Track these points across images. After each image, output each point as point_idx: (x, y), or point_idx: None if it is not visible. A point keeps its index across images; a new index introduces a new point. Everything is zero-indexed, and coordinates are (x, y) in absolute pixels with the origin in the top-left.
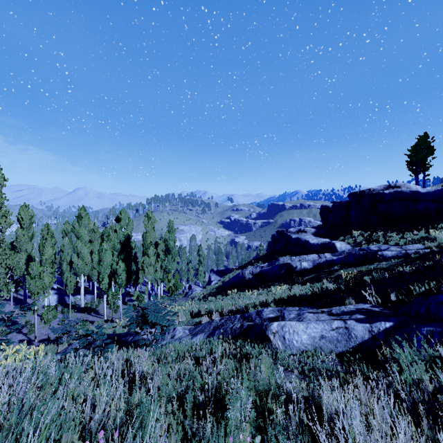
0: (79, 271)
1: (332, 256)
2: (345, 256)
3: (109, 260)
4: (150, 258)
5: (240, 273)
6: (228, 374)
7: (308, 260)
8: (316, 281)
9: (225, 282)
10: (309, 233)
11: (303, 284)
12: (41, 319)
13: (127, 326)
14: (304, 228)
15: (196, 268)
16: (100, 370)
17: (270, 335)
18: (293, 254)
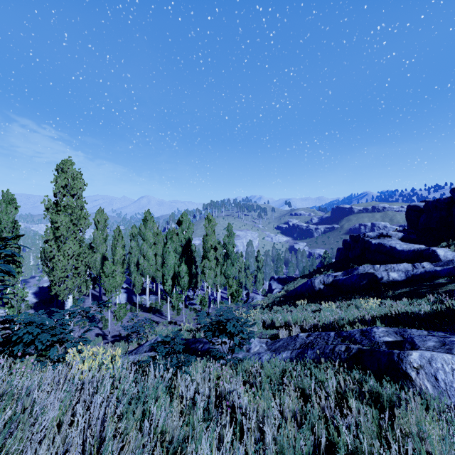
0: (145, 272)
1: (433, 266)
2: (454, 266)
3: (172, 262)
4: (210, 262)
5: (308, 282)
6: (372, 431)
7: (398, 270)
8: (417, 296)
9: (289, 291)
10: (394, 238)
11: (397, 299)
12: (114, 316)
13: (191, 330)
14: (387, 232)
15: (255, 274)
16: (186, 394)
17: (411, 371)
18: (374, 262)
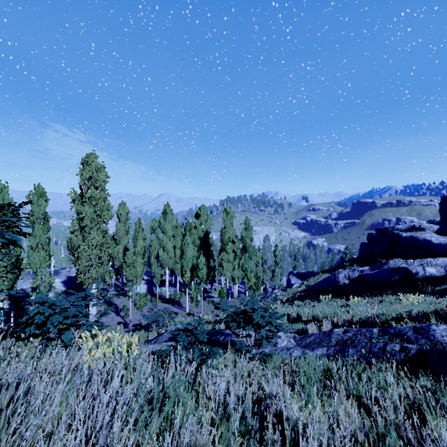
0: (164, 264)
1: None
2: None
3: (191, 254)
4: (228, 254)
5: (331, 277)
6: None
7: (436, 265)
8: None
9: (309, 286)
10: (428, 231)
11: (438, 296)
12: (134, 305)
13: (210, 322)
14: (420, 225)
15: (272, 269)
16: (215, 395)
17: None
18: (405, 257)
